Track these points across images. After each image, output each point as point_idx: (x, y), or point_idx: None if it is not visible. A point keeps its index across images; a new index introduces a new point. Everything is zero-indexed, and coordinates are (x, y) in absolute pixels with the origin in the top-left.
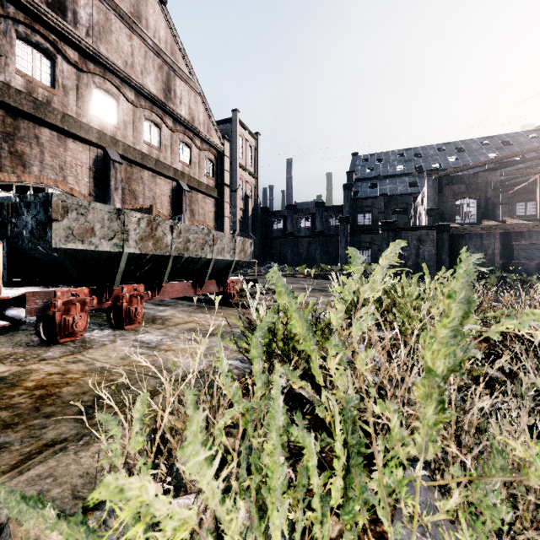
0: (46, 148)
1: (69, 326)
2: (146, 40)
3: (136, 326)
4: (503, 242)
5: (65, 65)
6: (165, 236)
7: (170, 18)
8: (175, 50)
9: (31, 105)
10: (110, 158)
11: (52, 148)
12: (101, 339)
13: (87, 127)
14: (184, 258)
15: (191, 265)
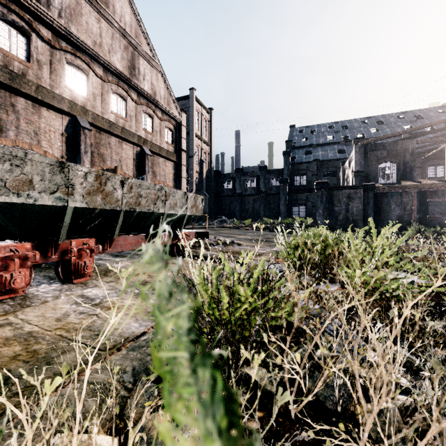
0: (22, 115)
1: (6, 283)
2: (113, 23)
3: (86, 280)
4: (419, 199)
5: (39, 42)
6: (115, 191)
7: (135, 6)
8: (138, 33)
9: (7, 77)
10: (81, 125)
11: (27, 116)
12: (45, 295)
13: (59, 98)
14: (136, 213)
15: (144, 219)
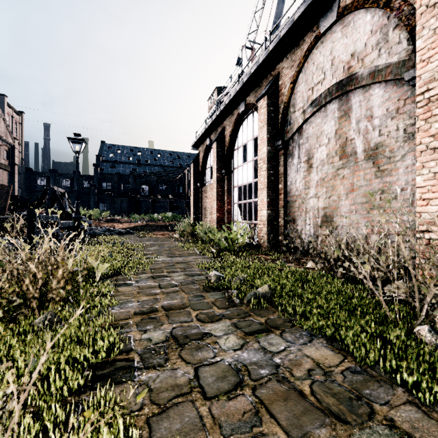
0: None
1: None
2: None
3: None
4: (153, 204)
5: None
6: None
7: None
8: None
9: None
10: None
11: None
12: None
13: None
14: None
15: None
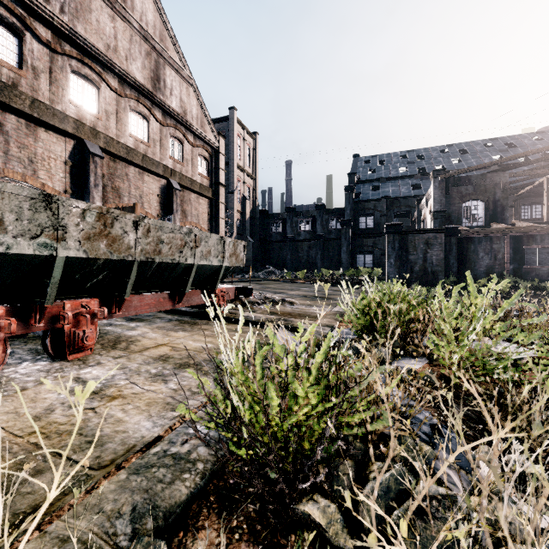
0: (12, 138)
1: None
2: (131, 22)
3: (86, 355)
4: (514, 246)
5: (35, 44)
6: (126, 235)
7: (159, 1)
8: (164, 36)
9: None
10: (89, 150)
11: (20, 138)
12: (24, 379)
13: (62, 116)
14: (155, 264)
15: (167, 272)
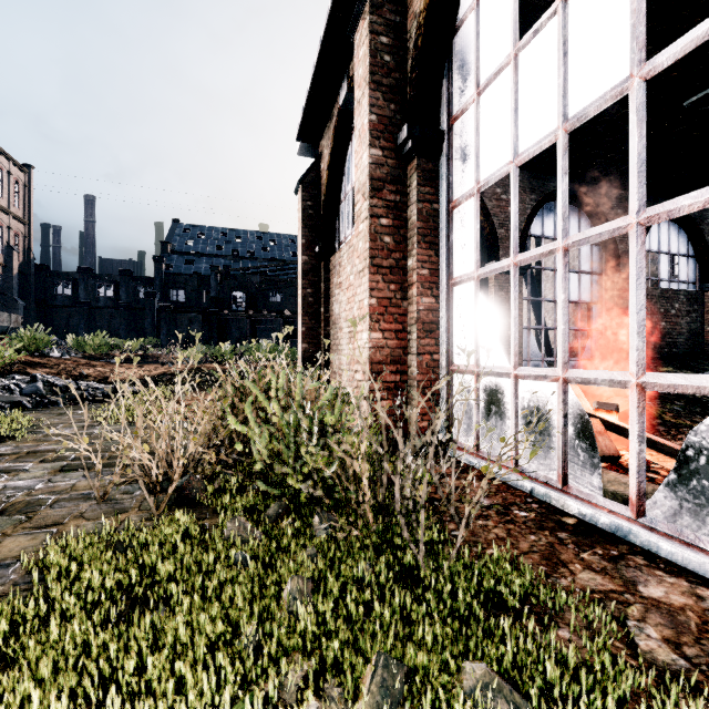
0: None
1: None
2: None
3: None
4: (252, 326)
5: None
6: None
7: None
8: None
9: None
10: None
11: None
12: None
13: None
14: None
15: None
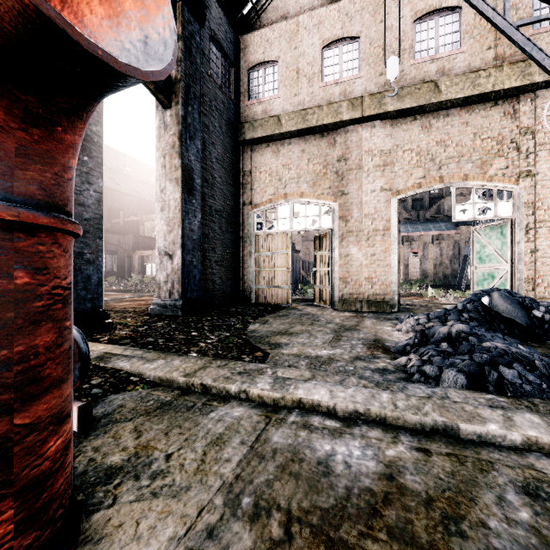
0: None
1: None
2: None
3: None
4: None
5: None
6: None
7: None
8: None
9: None
10: None
11: None
12: None
13: None
14: None
15: None
